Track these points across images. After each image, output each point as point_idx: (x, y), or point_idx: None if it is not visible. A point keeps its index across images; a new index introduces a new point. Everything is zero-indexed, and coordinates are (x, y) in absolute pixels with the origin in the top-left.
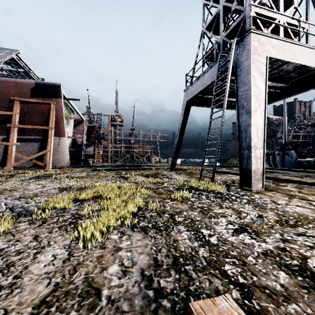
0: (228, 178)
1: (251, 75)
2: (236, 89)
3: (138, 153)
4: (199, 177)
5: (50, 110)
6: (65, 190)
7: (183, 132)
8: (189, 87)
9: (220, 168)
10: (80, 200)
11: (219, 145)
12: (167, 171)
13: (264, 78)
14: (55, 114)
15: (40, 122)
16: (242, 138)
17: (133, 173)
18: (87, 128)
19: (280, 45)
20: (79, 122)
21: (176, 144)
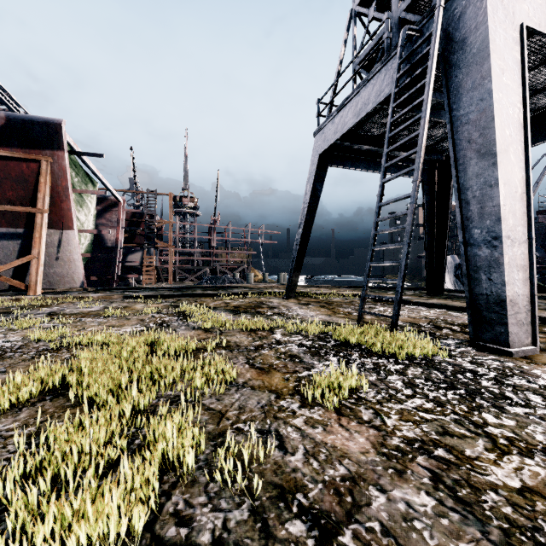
0: (414, 314)
1: (490, 62)
2: (448, 105)
3: (225, 265)
4: (351, 312)
5: (39, 173)
6: None
7: (312, 219)
8: (326, 125)
9: (380, 291)
10: None
11: (409, 237)
12: (278, 298)
13: (518, 74)
14: (51, 184)
15: (19, 199)
16: (472, 218)
17: (208, 302)
18: (128, 218)
19: (545, 6)
20: (112, 205)
21: (299, 244)
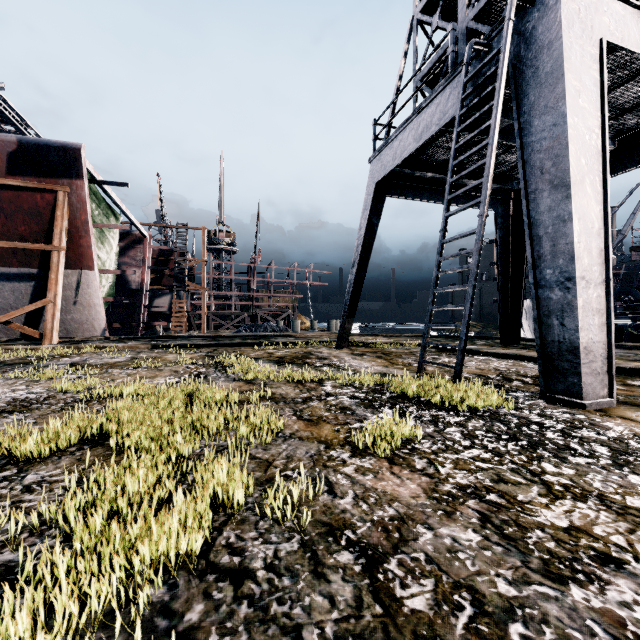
0: (483, 366)
1: (565, 83)
2: (518, 130)
3: (267, 311)
4: (411, 363)
5: (55, 205)
6: (19, 411)
7: (367, 258)
8: (383, 150)
9: (447, 340)
10: (26, 457)
11: (475, 278)
12: (329, 347)
13: (596, 96)
14: (68, 217)
15: (33, 235)
16: (543, 257)
17: (249, 353)
18: (155, 256)
19: (630, 18)
20: (136, 241)
21: (352, 286)
